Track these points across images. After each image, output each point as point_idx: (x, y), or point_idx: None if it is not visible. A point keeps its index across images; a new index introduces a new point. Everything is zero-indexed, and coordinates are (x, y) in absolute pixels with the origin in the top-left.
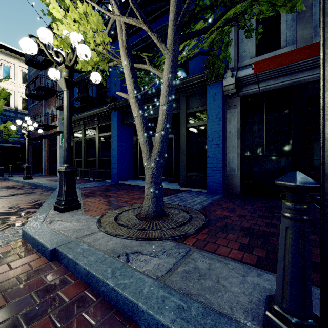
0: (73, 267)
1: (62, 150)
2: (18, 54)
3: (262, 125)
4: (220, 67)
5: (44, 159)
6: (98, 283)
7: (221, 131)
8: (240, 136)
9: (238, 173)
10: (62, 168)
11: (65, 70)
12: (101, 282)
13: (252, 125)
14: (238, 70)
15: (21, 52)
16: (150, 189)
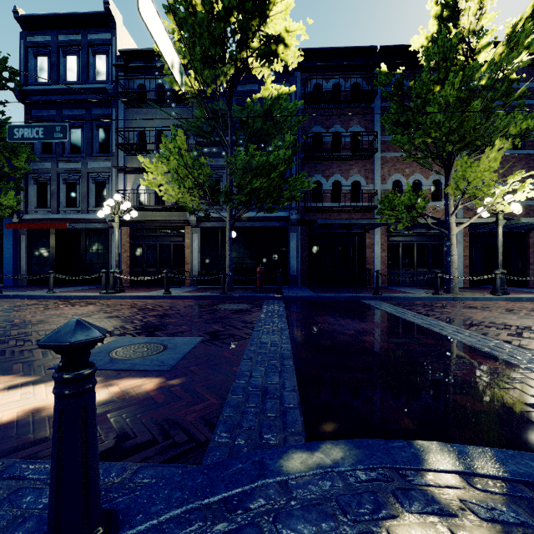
0: None
1: None
2: None
3: (38, 247)
4: None
5: None
6: None
7: (12, 249)
8: (28, 251)
9: (26, 274)
10: None
11: None
12: None
13: (34, 246)
14: (28, 212)
15: None
16: None
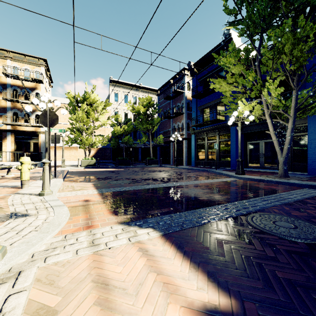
0: (270, 181)
1: (186, 149)
2: (150, 89)
3: None
4: None
5: (172, 155)
6: (282, 182)
7: None
8: None
9: None
10: (240, 159)
11: (240, 123)
12: (283, 182)
13: None
14: None
15: (151, 88)
16: (282, 167)
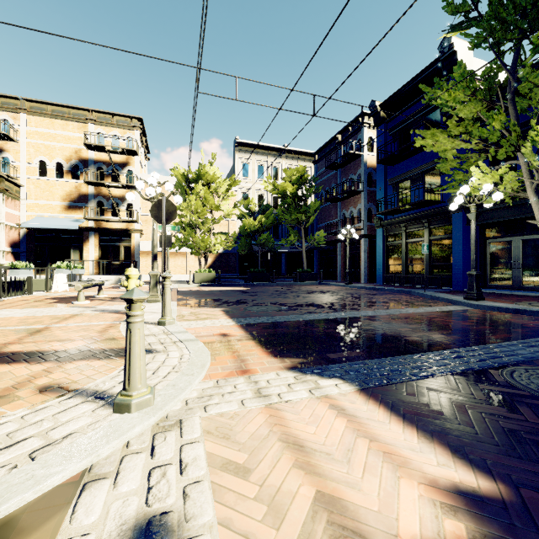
0: (538, 314)
1: (366, 255)
2: (301, 154)
3: None
4: None
5: (340, 264)
6: None
7: None
8: None
9: None
10: (474, 272)
11: (474, 207)
12: None
13: None
14: None
15: (303, 151)
16: None
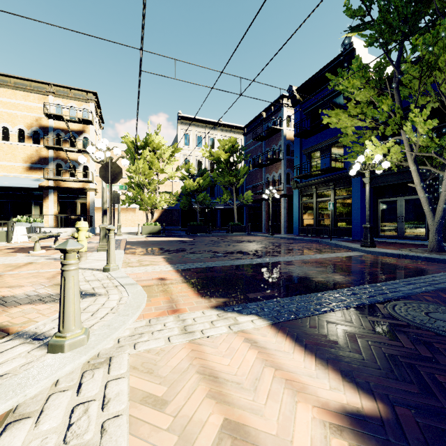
0: (416, 258)
1: (285, 211)
2: (233, 127)
3: None
4: None
5: (264, 218)
6: (434, 259)
7: None
8: None
9: None
10: (368, 225)
11: (368, 173)
12: (436, 259)
13: None
14: None
15: (235, 125)
16: (434, 236)
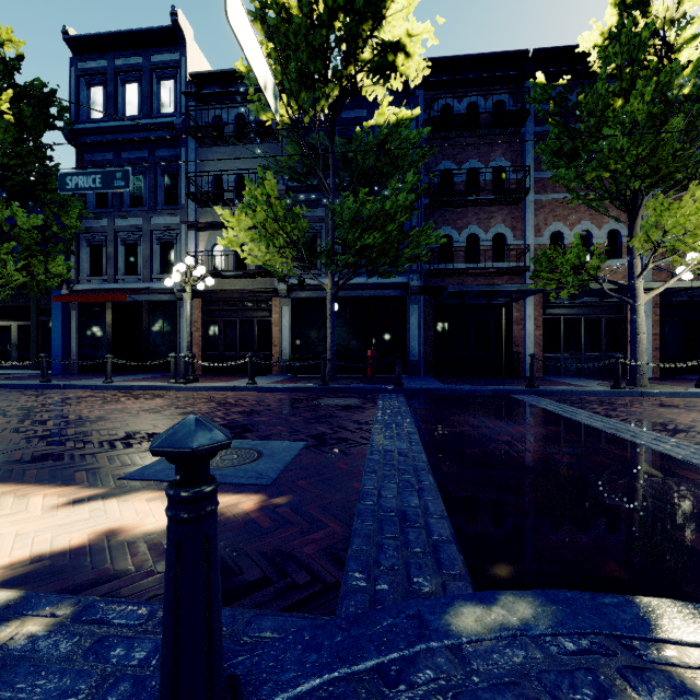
0: None
1: None
2: None
3: (92, 325)
4: (43, 290)
5: None
6: None
7: (61, 327)
8: (79, 331)
9: (77, 358)
10: None
11: None
12: None
13: (87, 324)
14: (80, 282)
15: None
16: None
